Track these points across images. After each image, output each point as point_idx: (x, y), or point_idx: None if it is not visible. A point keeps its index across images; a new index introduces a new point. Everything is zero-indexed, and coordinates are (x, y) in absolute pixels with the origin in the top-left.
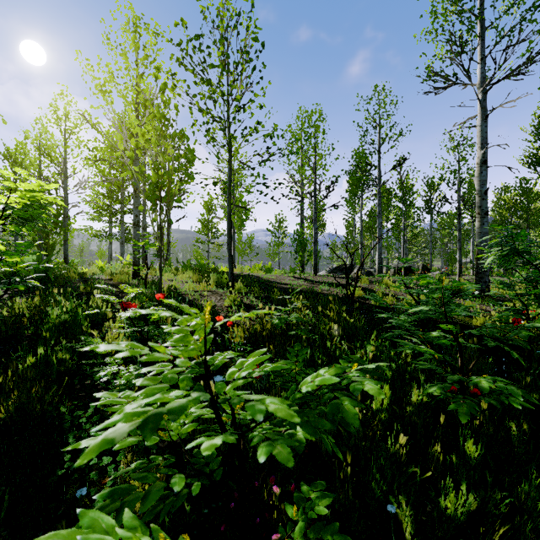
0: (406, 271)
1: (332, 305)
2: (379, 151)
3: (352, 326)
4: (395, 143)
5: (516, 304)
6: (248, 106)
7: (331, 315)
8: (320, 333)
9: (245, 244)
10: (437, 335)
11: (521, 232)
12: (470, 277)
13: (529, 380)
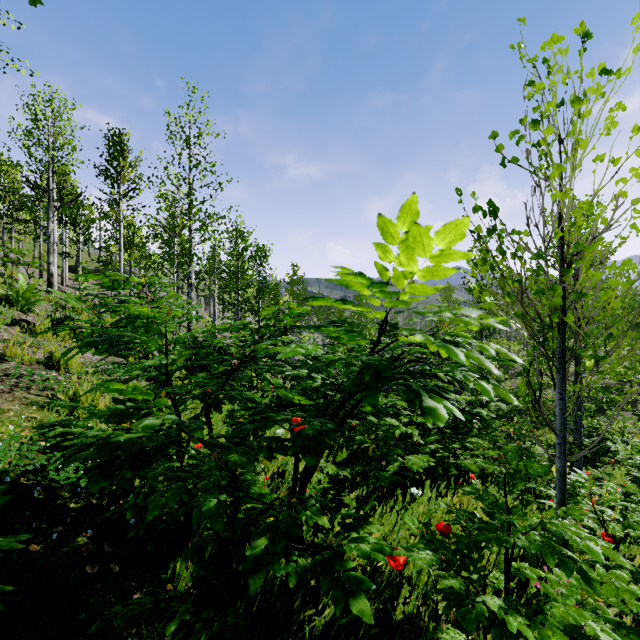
0: None
1: None
2: None
3: None
4: None
5: None
6: None
7: None
8: None
9: None
10: None
11: None
12: None
13: None
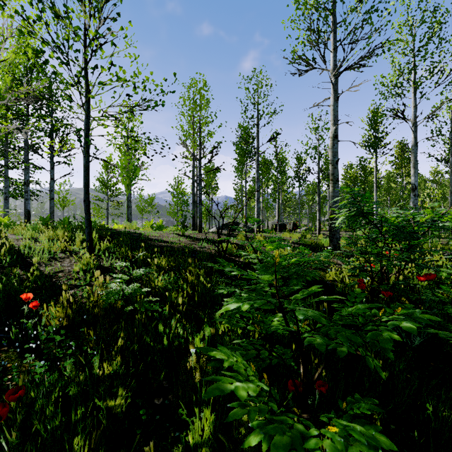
0: (281, 227)
1: (192, 268)
2: (257, 125)
3: (211, 291)
4: (270, 120)
5: (360, 258)
6: (95, 39)
7: (190, 278)
8: (171, 303)
9: (147, 203)
10: (279, 322)
11: (366, 194)
12: (327, 232)
13: (380, 362)
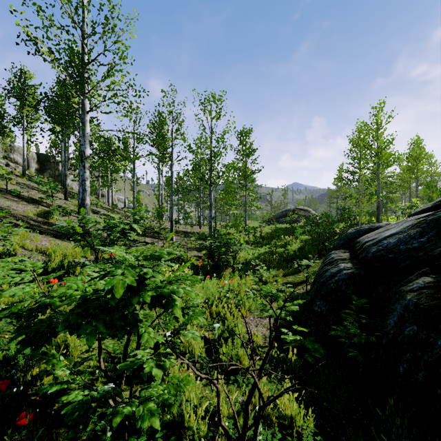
0: None
1: None
2: None
3: None
4: None
5: None
6: None
7: None
8: None
9: None
10: None
11: None
12: None
13: None
